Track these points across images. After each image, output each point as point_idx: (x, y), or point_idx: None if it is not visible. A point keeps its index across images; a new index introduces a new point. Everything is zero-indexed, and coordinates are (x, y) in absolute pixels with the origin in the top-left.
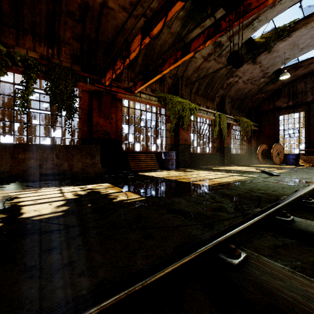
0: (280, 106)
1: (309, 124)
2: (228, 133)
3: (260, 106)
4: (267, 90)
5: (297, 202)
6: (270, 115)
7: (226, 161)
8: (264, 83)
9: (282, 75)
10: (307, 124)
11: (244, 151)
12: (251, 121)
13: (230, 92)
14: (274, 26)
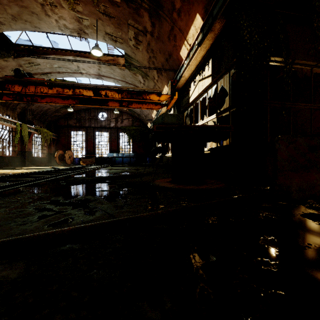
0: (72, 125)
1: (87, 140)
2: (30, 139)
3: (59, 121)
4: (63, 111)
5: (50, 172)
6: (65, 129)
7: (28, 163)
8: (60, 107)
9: (69, 108)
10: (86, 139)
11: (45, 155)
12: (51, 131)
13: (31, 107)
14: (63, 78)
